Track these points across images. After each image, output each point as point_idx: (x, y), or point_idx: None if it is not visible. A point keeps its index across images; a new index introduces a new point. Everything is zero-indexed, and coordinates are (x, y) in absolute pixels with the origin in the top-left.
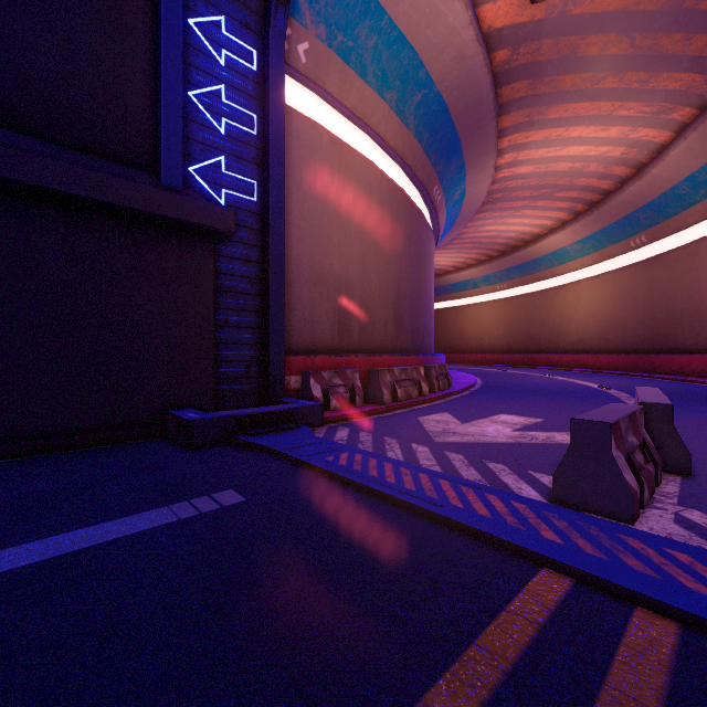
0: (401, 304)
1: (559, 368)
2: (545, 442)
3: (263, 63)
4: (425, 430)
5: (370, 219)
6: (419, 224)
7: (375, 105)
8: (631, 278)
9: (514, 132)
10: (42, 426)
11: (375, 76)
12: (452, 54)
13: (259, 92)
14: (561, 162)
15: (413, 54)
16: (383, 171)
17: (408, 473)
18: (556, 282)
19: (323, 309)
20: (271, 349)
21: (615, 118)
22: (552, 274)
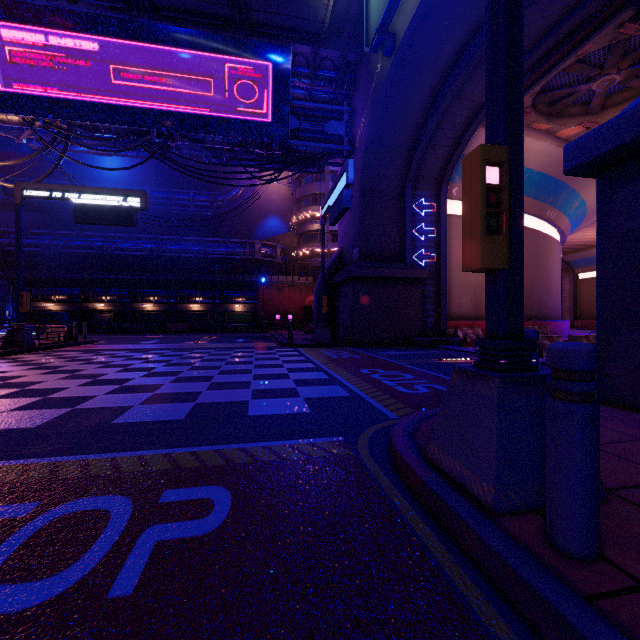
0: None
1: None
2: None
3: (438, 207)
4: None
5: None
6: (533, 239)
7: None
8: None
9: None
10: (379, 339)
11: None
12: (542, 157)
13: (436, 219)
14: None
15: None
16: None
17: None
18: None
19: (464, 300)
20: (441, 318)
21: None
22: None
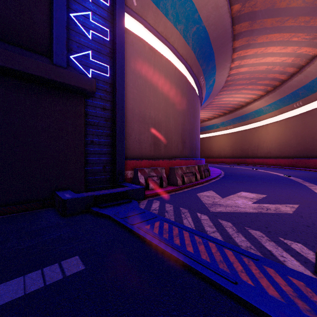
0: (185, 134)
1: (258, 165)
2: (276, 212)
3: (113, 2)
4: (203, 202)
5: (170, 90)
6: (193, 95)
7: (172, 31)
8: (294, 122)
9: (240, 49)
10: None
11: (172, 16)
12: (212, 5)
13: (110, 17)
14: (262, 66)
15: (192, 4)
16: (176, 67)
17: (200, 241)
18: (256, 125)
19: (145, 136)
20: (117, 156)
21: (291, 42)
22: (254, 121)
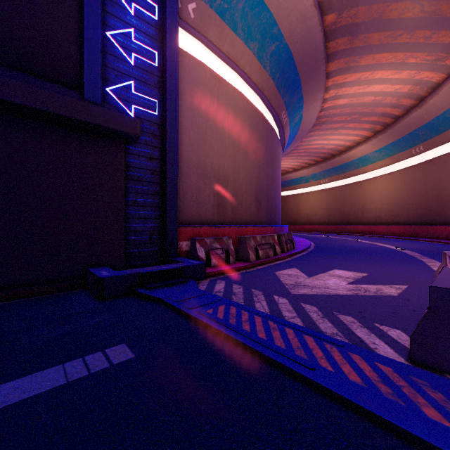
0: (260, 191)
1: (363, 234)
2: (377, 294)
3: (162, 15)
4: (282, 283)
5: (239, 132)
6: (272, 137)
7: (242, 51)
8: (412, 175)
9: (336, 74)
10: None
11: (242, 31)
12: (296, 16)
13: (159, 35)
14: (367, 96)
15: (270, 15)
16: (248, 99)
17: (275, 327)
18: (360, 178)
19: (206, 194)
20: (168, 222)
21: (406, 65)
22: (358, 173)
